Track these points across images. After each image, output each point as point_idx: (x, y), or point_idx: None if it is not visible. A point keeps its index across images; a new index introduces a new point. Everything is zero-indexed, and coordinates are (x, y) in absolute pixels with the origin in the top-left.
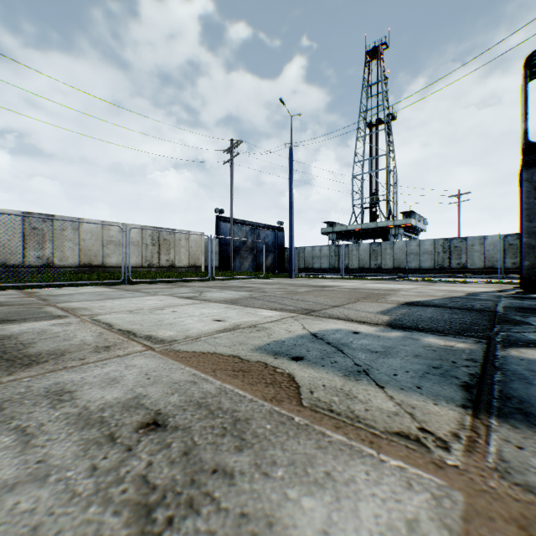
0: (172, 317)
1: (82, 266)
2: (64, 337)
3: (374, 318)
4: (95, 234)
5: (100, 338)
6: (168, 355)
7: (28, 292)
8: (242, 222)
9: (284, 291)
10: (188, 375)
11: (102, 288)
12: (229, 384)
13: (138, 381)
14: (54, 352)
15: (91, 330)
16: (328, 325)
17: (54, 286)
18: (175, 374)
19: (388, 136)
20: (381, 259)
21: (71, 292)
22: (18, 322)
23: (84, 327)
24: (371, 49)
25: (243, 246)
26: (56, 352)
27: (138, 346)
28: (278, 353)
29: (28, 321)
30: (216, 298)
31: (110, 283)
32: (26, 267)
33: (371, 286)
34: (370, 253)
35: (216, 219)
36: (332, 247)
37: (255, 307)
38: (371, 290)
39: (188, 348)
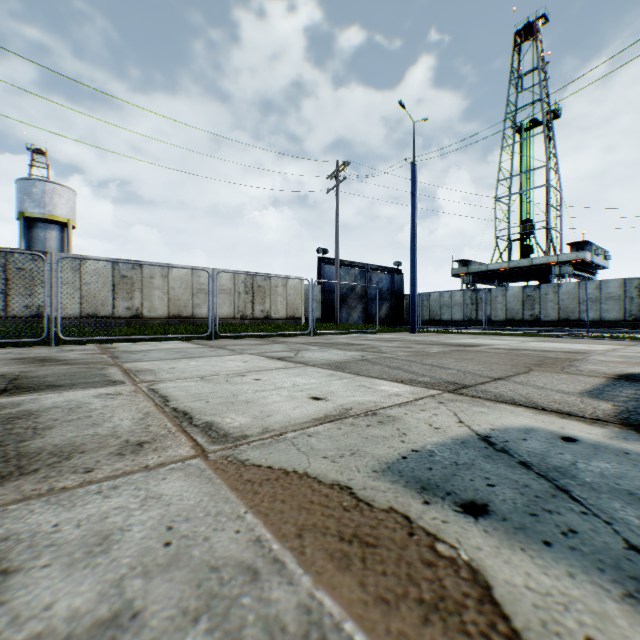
0: (253, 390)
1: (171, 318)
2: (95, 418)
3: (583, 406)
4: (184, 282)
5: (139, 425)
6: (225, 473)
7: (106, 347)
8: (350, 264)
9: (408, 352)
10: (246, 542)
11: (185, 343)
12: (331, 594)
13: (145, 550)
14: (61, 449)
15: (137, 407)
16: (503, 417)
17: (135, 341)
18: (221, 535)
19: (547, 141)
20: (539, 307)
21: (149, 348)
22: (61, 390)
23: (131, 402)
24: (522, 28)
25: (351, 293)
26: (64, 449)
27: (185, 445)
28: (428, 487)
29: (75, 388)
30: (316, 360)
31: (195, 337)
32: (115, 319)
33: (536, 346)
34: (522, 300)
35: (318, 261)
36: (468, 293)
37: (371, 377)
38: (540, 351)
39: (262, 458)
